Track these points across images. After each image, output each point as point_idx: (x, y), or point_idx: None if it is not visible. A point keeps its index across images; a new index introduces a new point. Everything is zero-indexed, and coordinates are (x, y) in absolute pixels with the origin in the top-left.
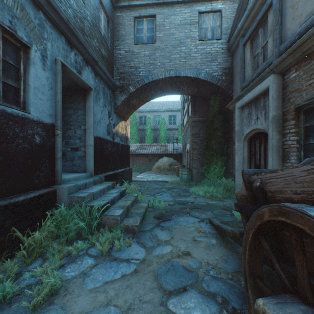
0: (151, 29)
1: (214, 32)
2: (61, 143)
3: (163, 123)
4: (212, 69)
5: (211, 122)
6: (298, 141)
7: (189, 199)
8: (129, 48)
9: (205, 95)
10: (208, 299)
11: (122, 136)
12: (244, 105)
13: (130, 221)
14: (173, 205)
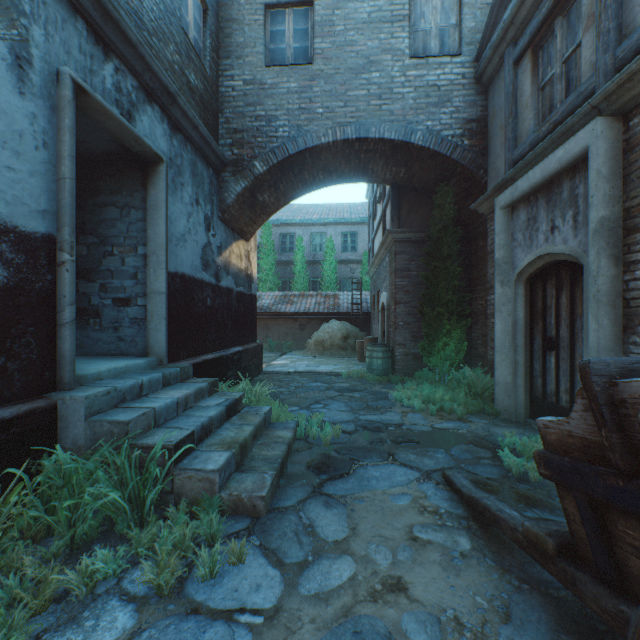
0: (303, 32)
1: (444, 38)
2: (71, 284)
3: (330, 250)
4: (440, 123)
5: (438, 243)
6: None
7: (390, 417)
8: (253, 75)
9: (424, 184)
10: None
11: (239, 274)
12: (518, 201)
13: (247, 483)
14: (355, 434)
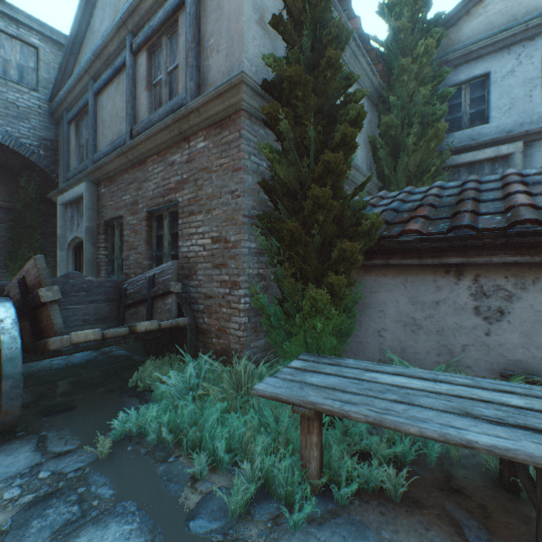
0: None
1: (24, 73)
2: None
3: None
4: (20, 132)
5: (22, 215)
6: (108, 256)
7: None
8: None
9: (12, 166)
10: None
11: None
12: (68, 204)
13: None
14: None
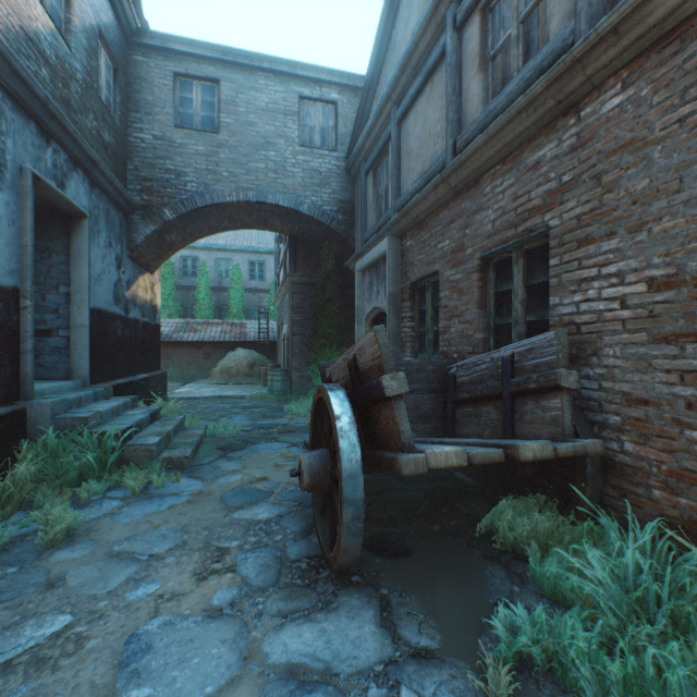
0: (210, 104)
1: (325, 136)
2: (32, 322)
3: (237, 277)
4: (322, 200)
5: (323, 289)
6: (414, 328)
7: (281, 421)
8: (163, 133)
9: (314, 240)
10: (280, 505)
11: (145, 306)
12: (365, 269)
13: (176, 453)
14: (252, 431)
